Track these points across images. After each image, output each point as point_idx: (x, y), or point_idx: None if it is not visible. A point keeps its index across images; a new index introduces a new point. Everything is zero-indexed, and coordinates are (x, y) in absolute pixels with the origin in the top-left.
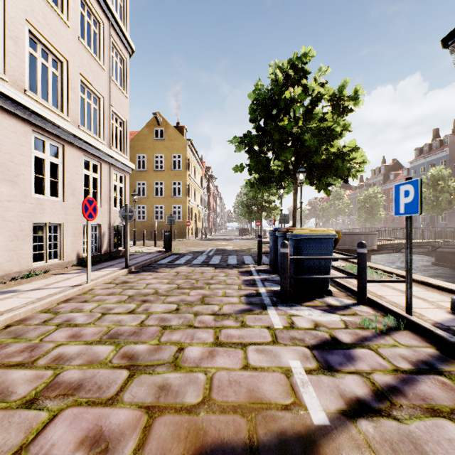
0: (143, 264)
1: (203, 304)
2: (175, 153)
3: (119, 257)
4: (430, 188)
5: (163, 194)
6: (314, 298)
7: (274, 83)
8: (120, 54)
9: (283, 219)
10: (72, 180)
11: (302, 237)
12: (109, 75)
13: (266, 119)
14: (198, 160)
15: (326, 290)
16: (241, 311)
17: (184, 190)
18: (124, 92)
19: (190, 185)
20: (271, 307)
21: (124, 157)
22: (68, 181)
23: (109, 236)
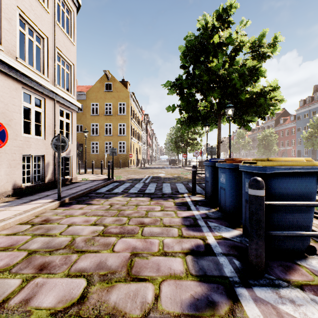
0: (80, 194)
1: (129, 279)
2: (120, 102)
3: (63, 185)
4: (316, 128)
5: (112, 133)
6: (293, 259)
7: (204, 29)
8: (67, 5)
9: (210, 151)
10: (7, 110)
11: (274, 170)
12: (54, 18)
13: (195, 64)
14: (139, 108)
15: (308, 246)
16: (195, 309)
17: (127, 130)
18: (70, 38)
19: (132, 126)
20: (243, 291)
21: (70, 96)
22: (1, 111)
23: (54, 166)
